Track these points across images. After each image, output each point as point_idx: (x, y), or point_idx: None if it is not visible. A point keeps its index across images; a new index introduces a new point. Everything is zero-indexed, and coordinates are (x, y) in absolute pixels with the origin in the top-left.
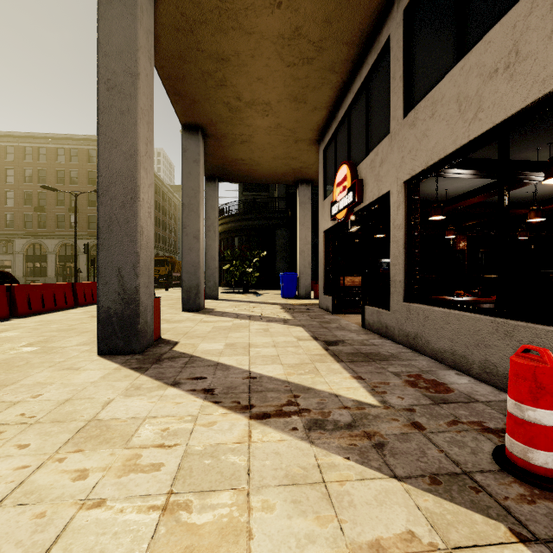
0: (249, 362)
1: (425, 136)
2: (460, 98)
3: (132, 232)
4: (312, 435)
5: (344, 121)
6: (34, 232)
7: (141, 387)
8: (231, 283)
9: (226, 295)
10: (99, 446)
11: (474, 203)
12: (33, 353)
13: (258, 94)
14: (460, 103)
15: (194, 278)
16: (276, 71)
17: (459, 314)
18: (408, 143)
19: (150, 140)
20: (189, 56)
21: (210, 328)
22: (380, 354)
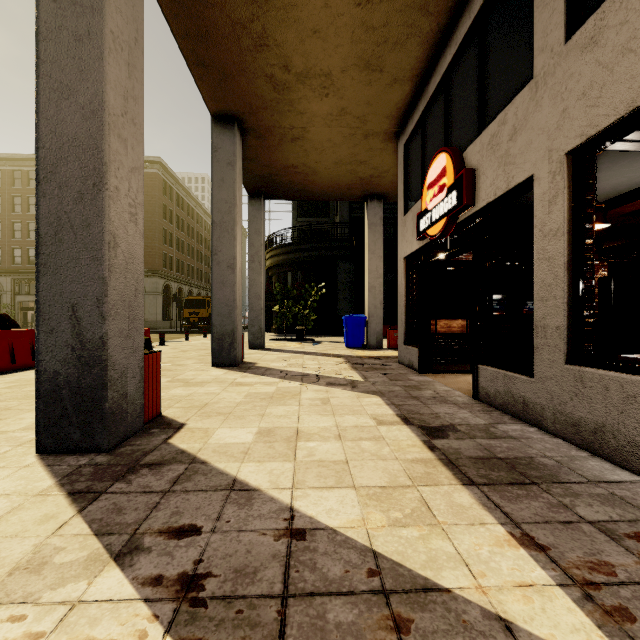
0: (292, 480)
1: (627, 51)
2: None
3: (95, 242)
4: None
5: (438, 94)
6: None
7: (48, 563)
8: (283, 328)
9: (275, 344)
10: None
11: (639, 209)
12: None
13: (314, 59)
14: None
15: (228, 322)
16: (339, 15)
17: None
18: (578, 81)
19: (135, 96)
20: None
21: (241, 397)
22: (536, 463)
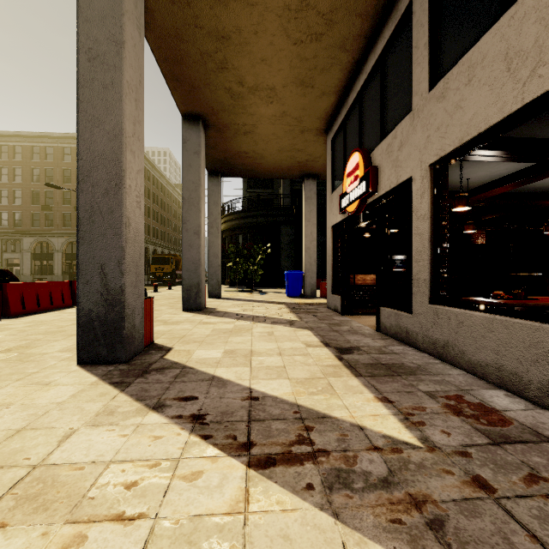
0: (250, 375)
1: (459, 107)
2: (509, 54)
3: (117, 223)
4: (335, 499)
5: (355, 106)
6: (42, 231)
7: (115, 411)
8: (235, 281)
9: (230, 294)
10: (32, 516)
11: (499, 194)
12: (6, 362)
13: (262, 78)
14: (509, 60)
15: (195, 276)
16: (281, 50)
17: (508, 321)
18: (435, 120)
19: (140, 120)
20: (187, 34)
21: (209, 331)
22: (404, 366)
